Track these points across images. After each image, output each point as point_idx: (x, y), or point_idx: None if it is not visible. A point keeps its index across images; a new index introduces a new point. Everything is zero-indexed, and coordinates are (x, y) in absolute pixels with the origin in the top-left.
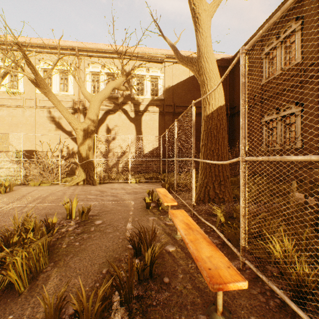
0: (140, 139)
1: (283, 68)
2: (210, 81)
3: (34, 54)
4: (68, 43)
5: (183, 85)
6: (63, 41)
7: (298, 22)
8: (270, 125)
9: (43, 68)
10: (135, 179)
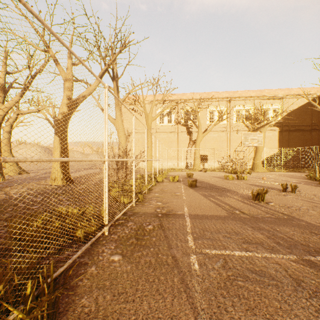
0: (265, 147)
1: None
2: None
3: (205, 103)
4: (223, 95)
5: (295, 112)
6: (217, 93)
7: None
8: None
9: (210, 110)
10: (285, 170)
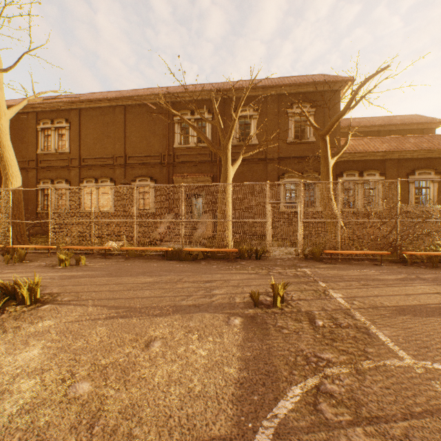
0: None
1: (57, 149)
2: (12, 168)
3: None
4: None
5: None
6: None
7: (68, 124)
8: (47, 191)
9: None
10: None
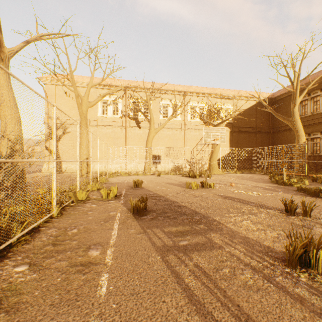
0: None
1: (312, 112)
2: (301, 131)
3: (158, 94)
4: (178, 88)
5: (243, 114)
6: (171, 85)
7: (321, 92)
8: None
9: (163, 103)
10: (239, 171)
